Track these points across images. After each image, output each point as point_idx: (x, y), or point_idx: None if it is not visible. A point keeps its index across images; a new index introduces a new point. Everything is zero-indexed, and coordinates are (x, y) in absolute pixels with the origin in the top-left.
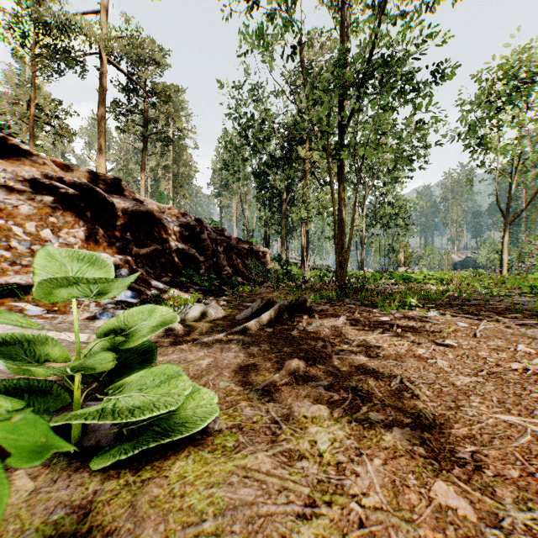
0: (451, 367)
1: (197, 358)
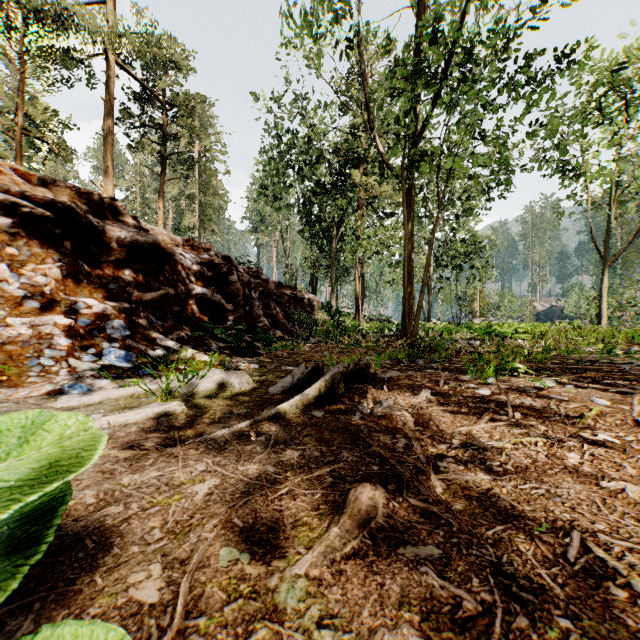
0: None
1: (192, 478)
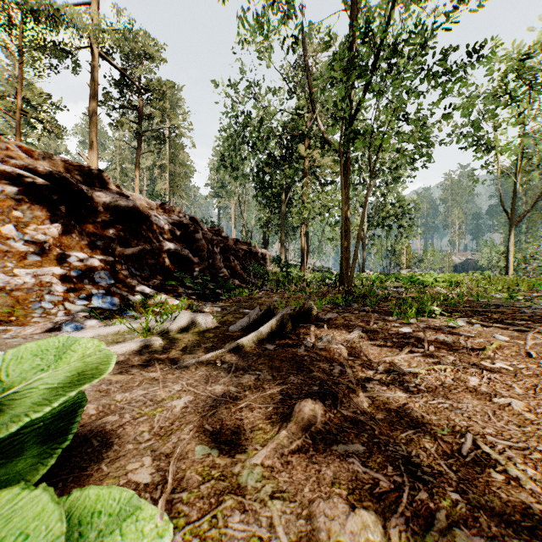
0: (531, 412)
1: (171, 396)
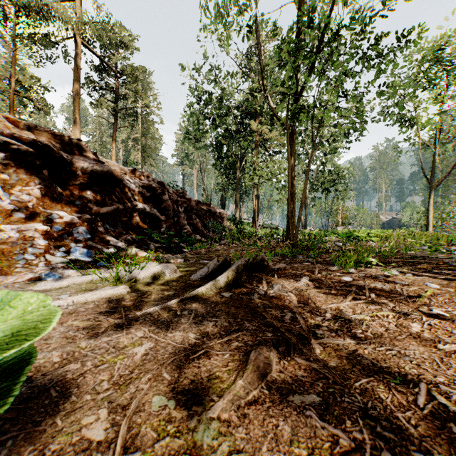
0: None
1: (133, 342)
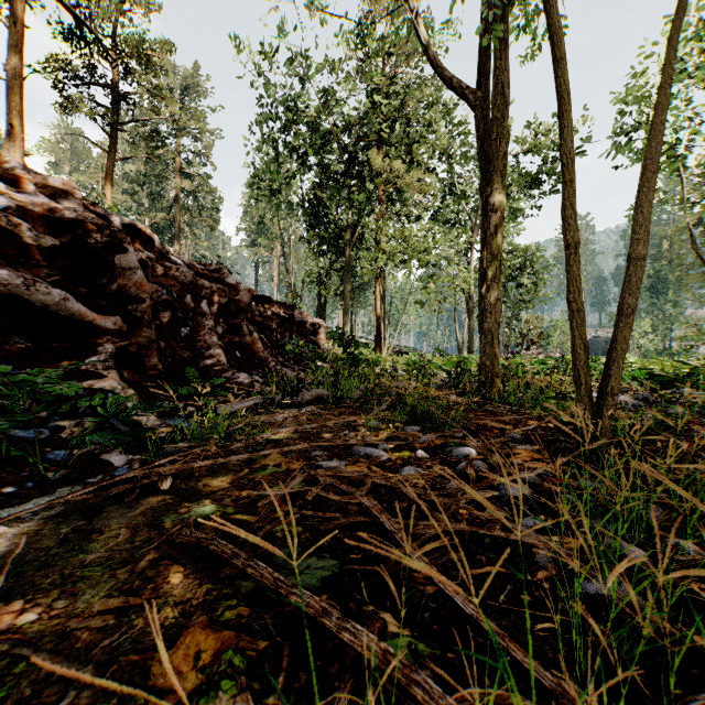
0: None
1: None
